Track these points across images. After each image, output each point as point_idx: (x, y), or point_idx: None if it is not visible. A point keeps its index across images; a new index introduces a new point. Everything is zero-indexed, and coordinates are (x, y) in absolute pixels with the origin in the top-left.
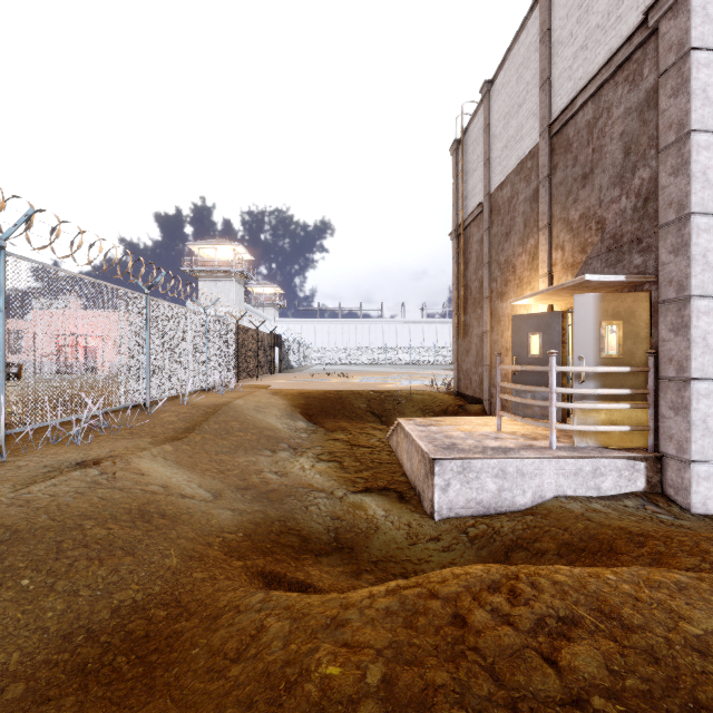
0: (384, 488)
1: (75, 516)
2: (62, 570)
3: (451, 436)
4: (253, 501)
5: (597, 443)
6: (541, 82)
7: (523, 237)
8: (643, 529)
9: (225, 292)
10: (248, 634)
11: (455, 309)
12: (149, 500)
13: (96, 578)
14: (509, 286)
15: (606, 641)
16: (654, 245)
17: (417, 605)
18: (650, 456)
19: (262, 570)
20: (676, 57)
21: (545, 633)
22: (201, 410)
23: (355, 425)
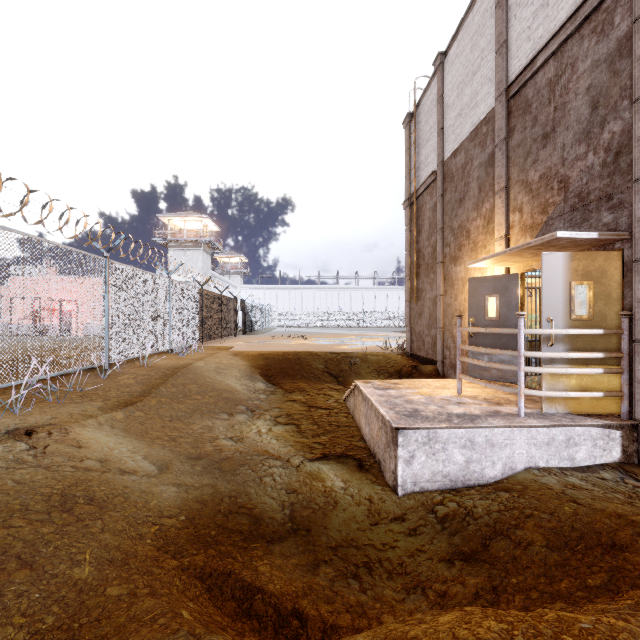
0: (343, 455)
1: None
2: None
3: (412, 400)
4: (203, 473)
5: (567, 410)
6: (498, 47)
7: (477, 202)
8: None
9: (193, 260)
10: None
11: (407, 274)
12: (79, 481)
13: None
14: (463, 251)
15: None
16: (627, 201)
17: None
18: (625, 424)
19: (201, 571)
20: None
21: None
22: (160, 372)
23: (313, 385)
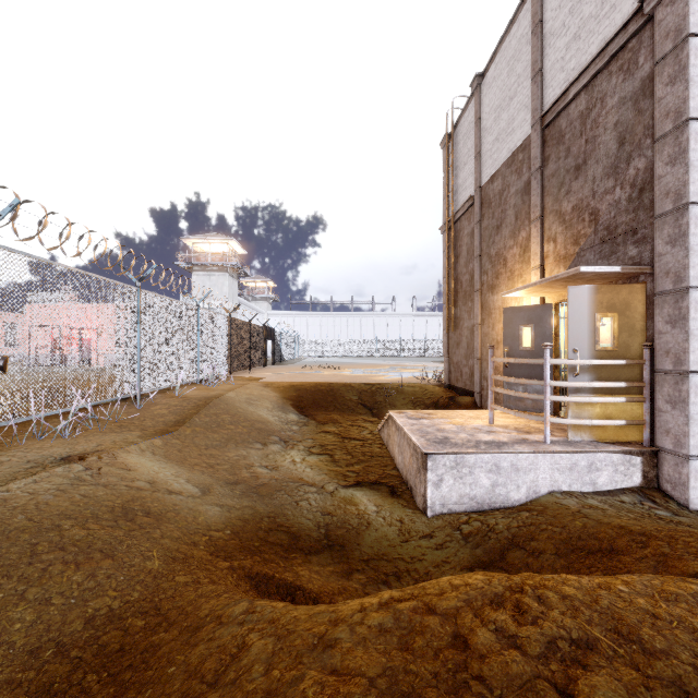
0: (376, 482)
1: (53, 515)
2: (35, 576)
3: (443, 429)
4: (242, 497)
5: (592, 437)
6: (533, 74)
7: (514, 230)
8: (644, 528)
9: (219, 285)
10: (229, 653)
11: (445, 302)
12: (134, 497)
13: (71, 584)
14: (500, 279)
15: (627, 669)
16: (650, 236)
17: (413, 622)
18: (646, 450)
19: (249, 572)
20: (673, 44)
21: (557, 659)
22: (192, 403)
23: (347, 417)
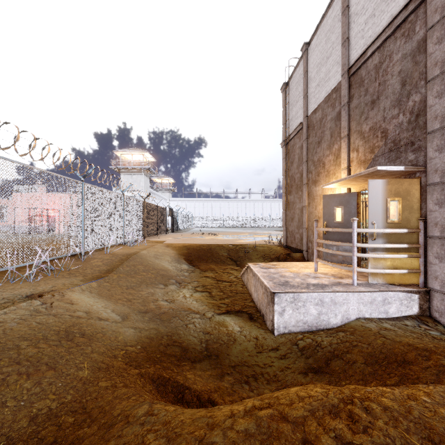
0: (239, 311)
1: (15, 338)
2: None
3: (284, 275)
4: (149, 321)
5: (384, 281)
6: (343, 41)
7: (330, 144)
8: (426, 346)
9: (137, 181)
10: None
11: (284, 191)
12: (74, 323)
13: (22, 390)
14: (320, 176)
15: None
16: (423, 146)
17: (271, 428)
18: (421, 290)
19: (152, 376)
20: (440, 16)
21: None
22: (118, 257)
23: (220, 266)
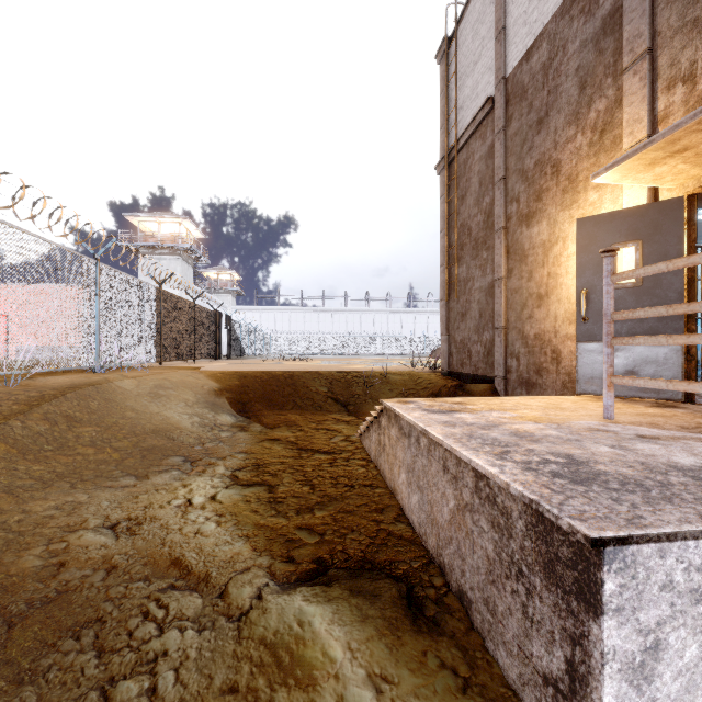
0: (364, 567)
1: None
2: None
3: (529, 433)
4: None
5: None
6: None
7: (577, 109)
8: None
9: (170, 271)
10: None
11: (443, 262)
12: None
13: None
14: (546, 198)
15: None
16: None
17: None
18: None
19: None
20: None
21: None
22: (34, 394)
23: (310, 416)
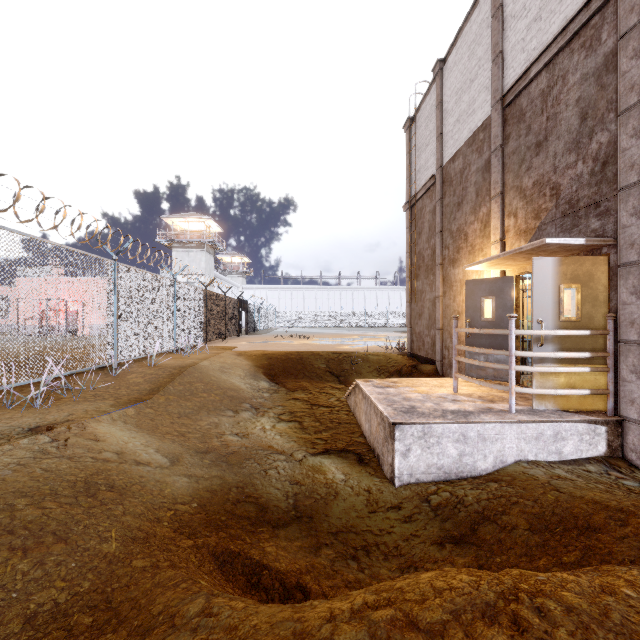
0: (343, 450)
1: (8, 493)
2: None
3: (409, 398)
4: (211, 466)
5: (556, 407)
6: (494, 56)
7: (475, 206)
8: (621, 504)
9: (197, 261)
10: None
11: (408, 275)
12: (99, 470)
13: (14, 575)
14: (461, 253)
15: None
16: (613, 209)
17: None
18: (610, 420)
19: (213, 550)
20: (639, 17)
21: None
22: (167, 371)
23: (315, 384)
